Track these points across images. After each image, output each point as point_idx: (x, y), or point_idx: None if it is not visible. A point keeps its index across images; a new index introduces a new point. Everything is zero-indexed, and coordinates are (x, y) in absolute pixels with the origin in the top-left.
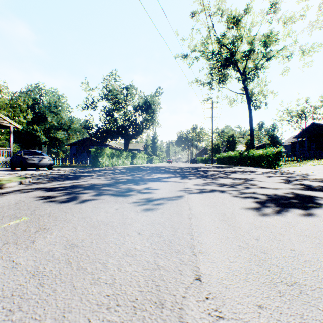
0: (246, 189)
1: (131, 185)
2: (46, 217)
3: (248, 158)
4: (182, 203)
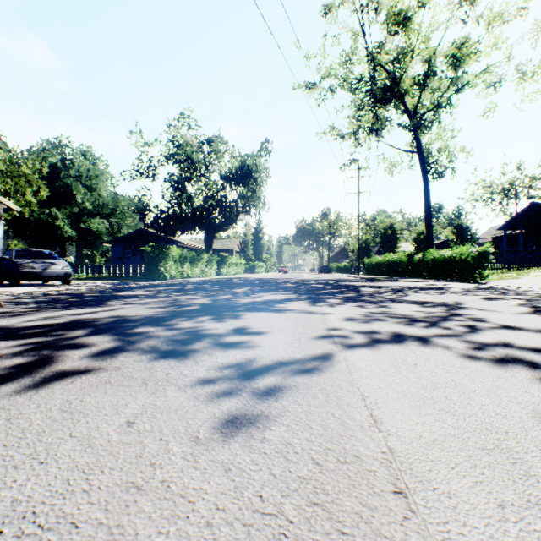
0: (474, 331)
1: (206, 321)
2: None
3: (424, 264)
4: (339, 386)
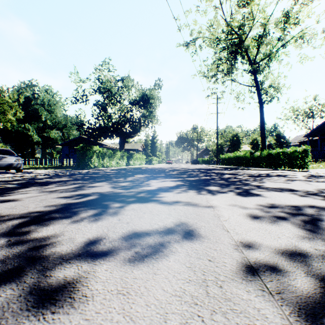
0: None
1: (85, 221)
2: None
3: (262, 158)
4: None
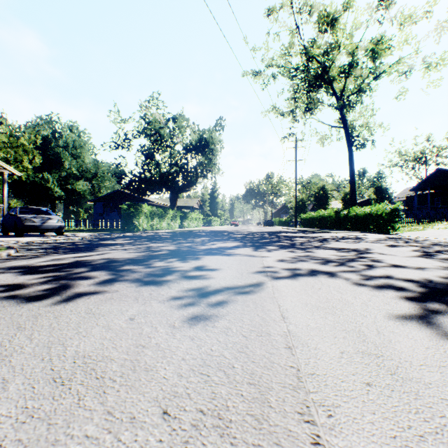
0: (369, 268)
1: (174, 261)
2: None
3: (348, 218)
4: (265, 300)
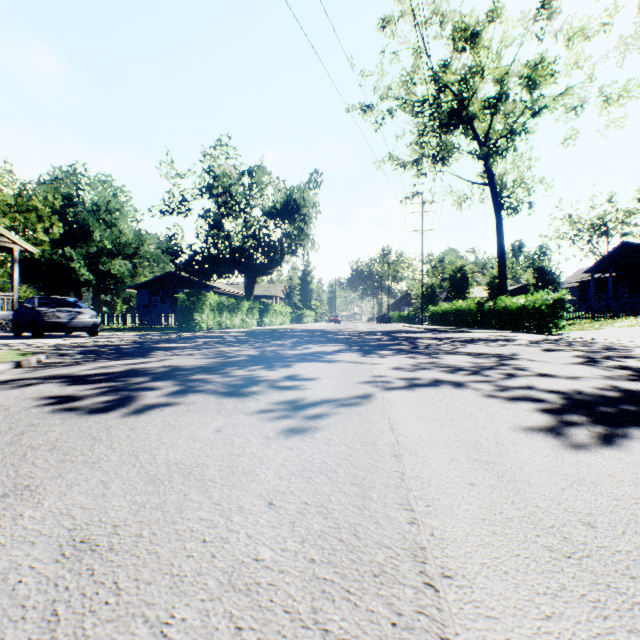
0: (509, 378)
1: (258, 370)
2: (42, 453)
3: (495, 312)
4: (372, 413)
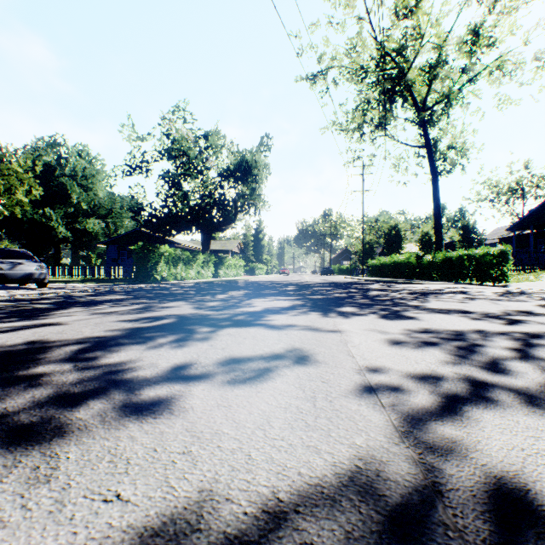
0: None
1: (166, 346)
2: None
3: (435, 265)
4: None
